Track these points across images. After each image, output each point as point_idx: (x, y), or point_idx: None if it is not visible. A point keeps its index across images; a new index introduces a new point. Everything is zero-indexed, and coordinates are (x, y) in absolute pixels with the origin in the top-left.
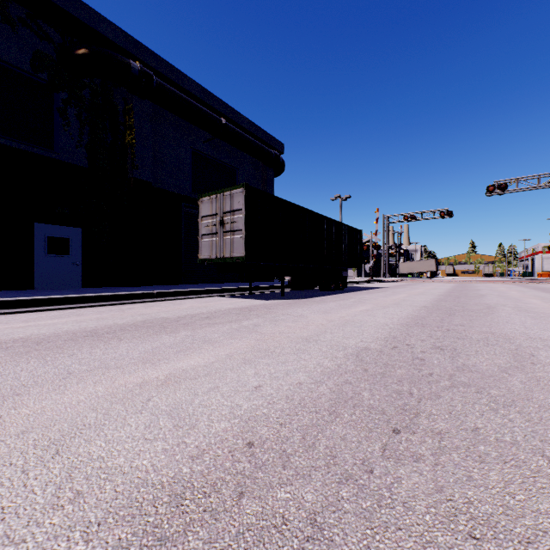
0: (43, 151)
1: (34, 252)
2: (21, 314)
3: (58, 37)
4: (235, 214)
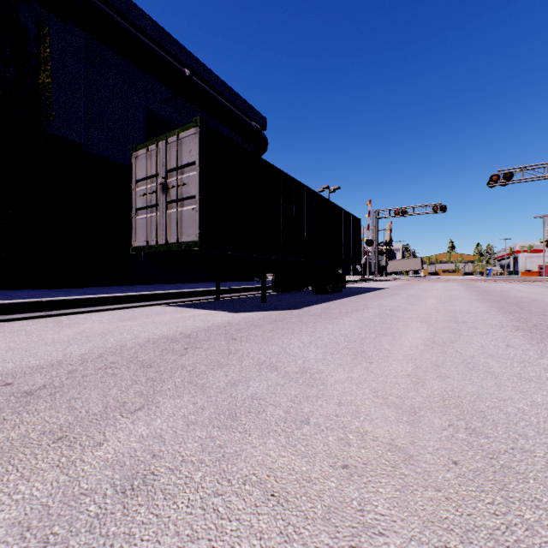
0: None
1: None
2: None
3: None
4: (184, 172)
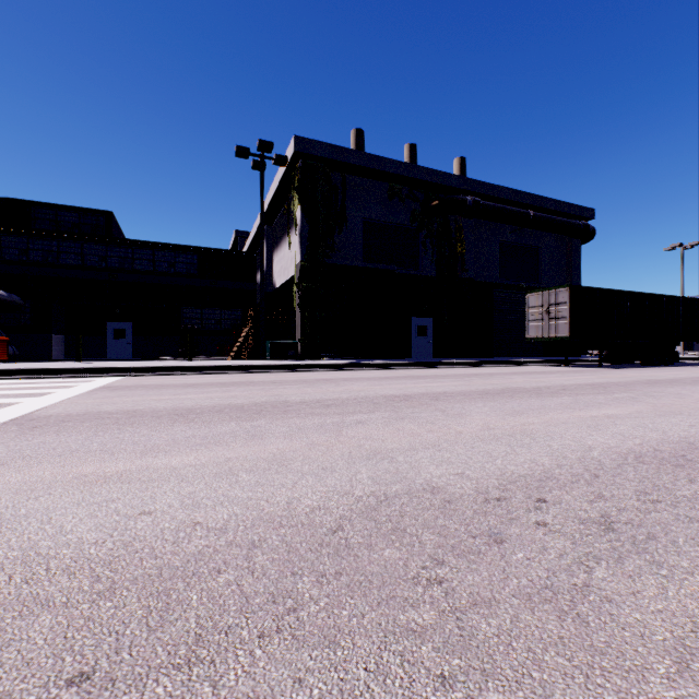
0: (415, 272)
1: (411, 335)
2: (453, 368)
3: (421, 196)
4: (559, 306)
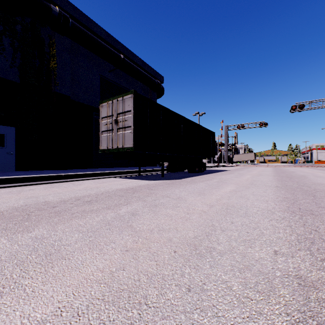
0: None
1: None
2: None
3: None
4: (125, 114)
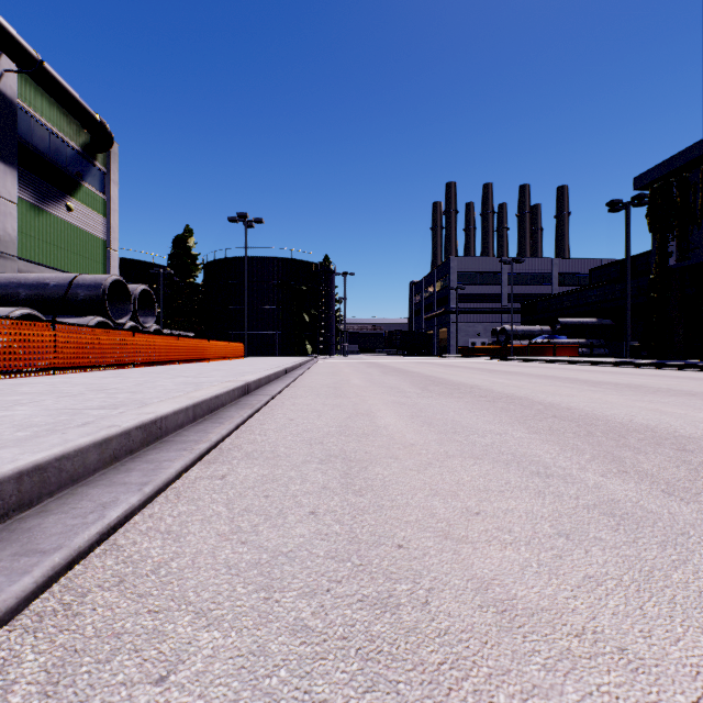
0: None
1: None
2: (651, 369)
3: None
4: None
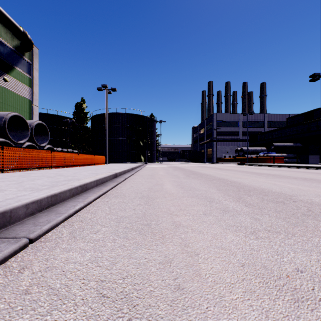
0: None
1: None
2: None
3: None
4: None
